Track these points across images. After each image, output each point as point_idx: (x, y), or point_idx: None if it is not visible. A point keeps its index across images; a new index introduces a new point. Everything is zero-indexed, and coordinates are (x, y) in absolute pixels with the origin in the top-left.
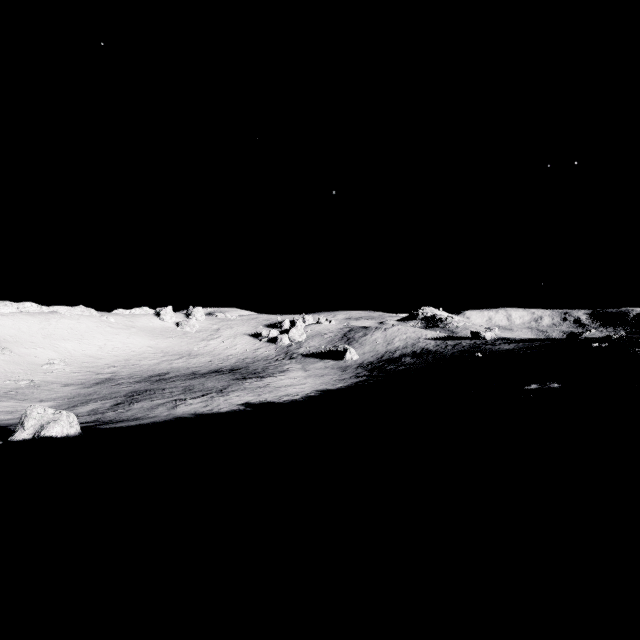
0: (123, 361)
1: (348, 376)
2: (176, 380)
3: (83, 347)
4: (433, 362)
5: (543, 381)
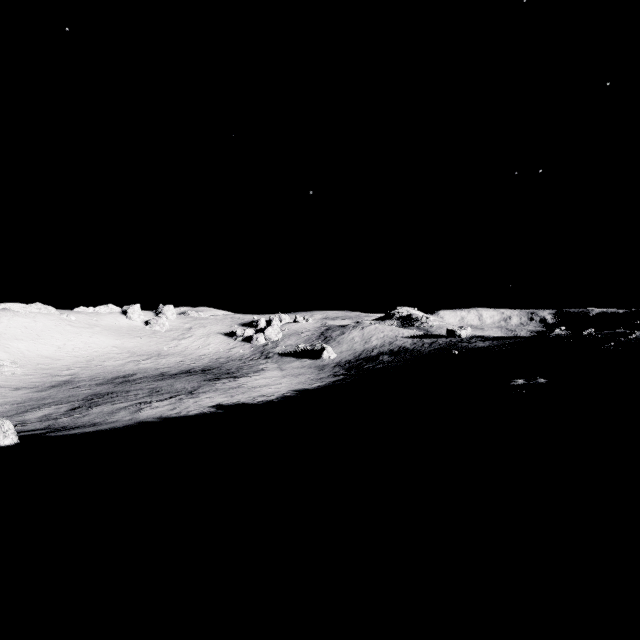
0: (84, 362)
1: (325, 375)
2: (142, 382)
3: (39, 347)
4: (411, 360)
5: (524, 377)
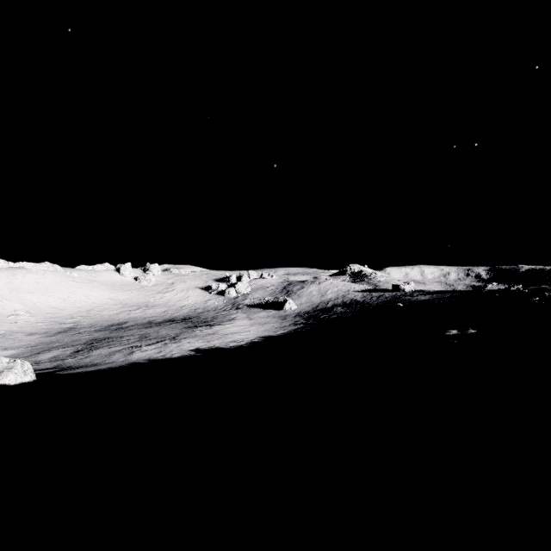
0: (85, 312)
1: (287, 324)
2: (133, 329)
3: (48, 299)
4: (361, 311)
5: (458, 327)
